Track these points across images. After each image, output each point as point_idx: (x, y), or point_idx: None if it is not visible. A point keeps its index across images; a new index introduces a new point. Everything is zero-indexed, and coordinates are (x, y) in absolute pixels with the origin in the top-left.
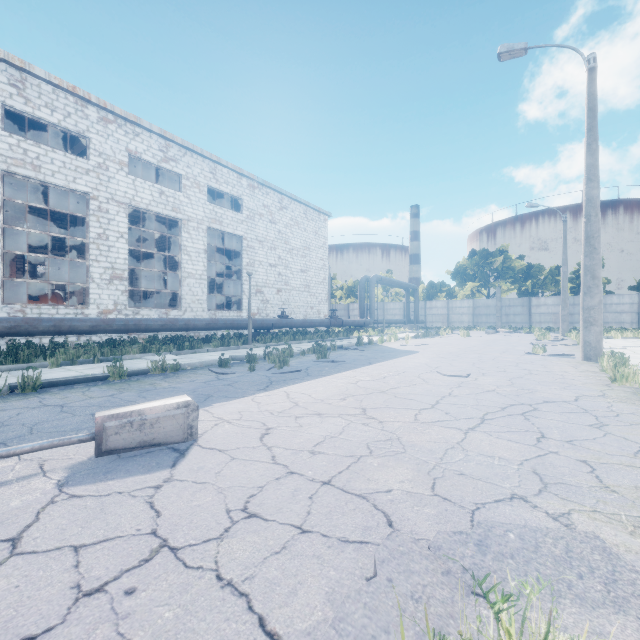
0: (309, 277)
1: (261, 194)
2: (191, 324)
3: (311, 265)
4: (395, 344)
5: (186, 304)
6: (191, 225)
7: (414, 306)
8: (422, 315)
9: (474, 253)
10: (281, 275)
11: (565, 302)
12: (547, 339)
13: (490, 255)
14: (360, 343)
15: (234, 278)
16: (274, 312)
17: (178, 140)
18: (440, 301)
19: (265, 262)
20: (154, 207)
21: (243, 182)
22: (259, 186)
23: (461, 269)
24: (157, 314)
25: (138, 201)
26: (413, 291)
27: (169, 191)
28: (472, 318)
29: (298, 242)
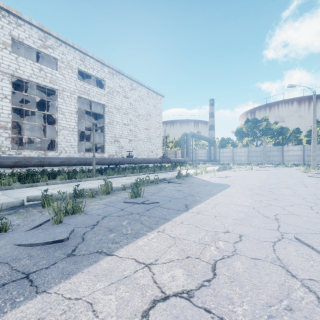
0: (150, 133)
1: (118, 79)
2: (46, 161)
3: (151, 126)
4: (206, 176)
5: (61, 148)
6: (65, 94)
7: (213, 151)
8: (217, 156)
9: (248, 120)
10: (132, 131)
11: (315, 147)
12: (311, 172)
13: (258, 121)
14: (180, 176)
15: (101, 132)
16: (127, 154)
17: (54, 34)
18: (228, 148)
19: (121, 122)
20: (34, 79)
21: (105, 69)
22: (116, 73)
23: (240, 130)
24: (37, 154)
25: (20, 73)
26: (212, 143)
27: (47, 69)
28: (247, 158)
29: (143, 111)
